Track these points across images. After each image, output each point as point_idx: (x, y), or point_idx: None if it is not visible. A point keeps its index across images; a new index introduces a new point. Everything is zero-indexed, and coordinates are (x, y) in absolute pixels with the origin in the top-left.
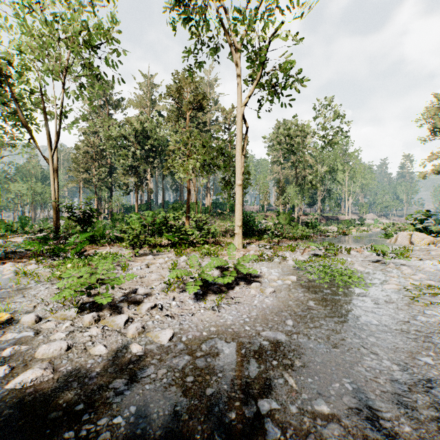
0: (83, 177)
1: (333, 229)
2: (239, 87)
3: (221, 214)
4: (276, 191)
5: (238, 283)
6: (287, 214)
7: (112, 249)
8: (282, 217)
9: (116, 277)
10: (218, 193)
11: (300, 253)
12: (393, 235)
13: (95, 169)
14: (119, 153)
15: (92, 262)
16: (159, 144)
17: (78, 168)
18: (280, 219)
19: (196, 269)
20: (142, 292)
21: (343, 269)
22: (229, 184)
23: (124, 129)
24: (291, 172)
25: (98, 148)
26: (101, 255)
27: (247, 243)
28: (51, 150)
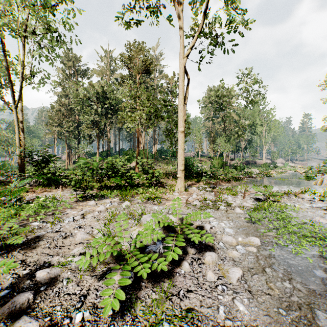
0: (56, 129)
1: (255, 171)
2: (181, 39)
3: (165, 159)
4: (208, 141)
5: (186, 252)
6: (220, 159)
7: (62, 192)
8: (215, 161)
9: (36, 236)
10: (163, 141)
11: (241, 197)
12: (313, 177)
13: (65, 123)
14: (84, 111)
15: (22, 212)
16: (115, 103)
17: (53, 123)
18: (213, 163)
19: (127, 240)
20: (43, 277)
21: (303, 222)
22: (171, 133)
23: (87, 91)
24: (220, 126)
25: (68, 107)
26: (39, 201)
27: (188, 185)
28: (15, 103)
